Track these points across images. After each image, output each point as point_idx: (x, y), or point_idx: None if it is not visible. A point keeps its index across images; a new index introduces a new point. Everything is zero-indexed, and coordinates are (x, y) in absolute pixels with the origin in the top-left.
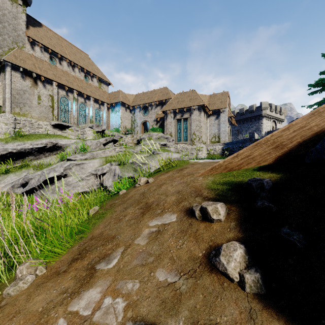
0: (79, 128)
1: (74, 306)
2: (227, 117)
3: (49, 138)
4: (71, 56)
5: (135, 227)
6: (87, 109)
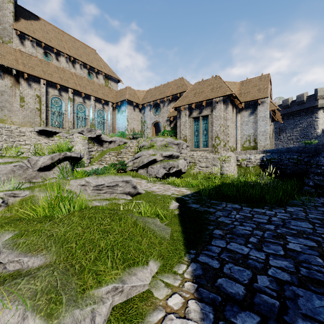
0: (68, 134)
1: None
2: (268, 110)
3: None
4: (72, 51)
5: None
6: (87, 110)
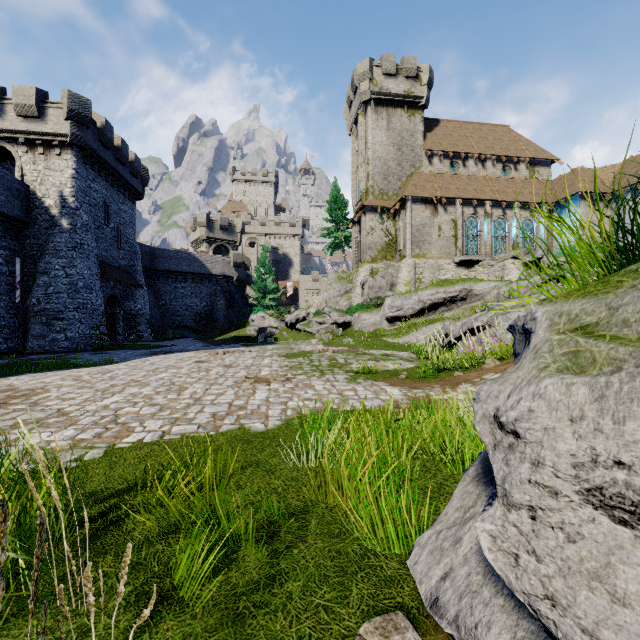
0: (495, 261)
1: None
2: None
3: (462, 284)
4: (480, 145)
5: None
6: (507, 225)
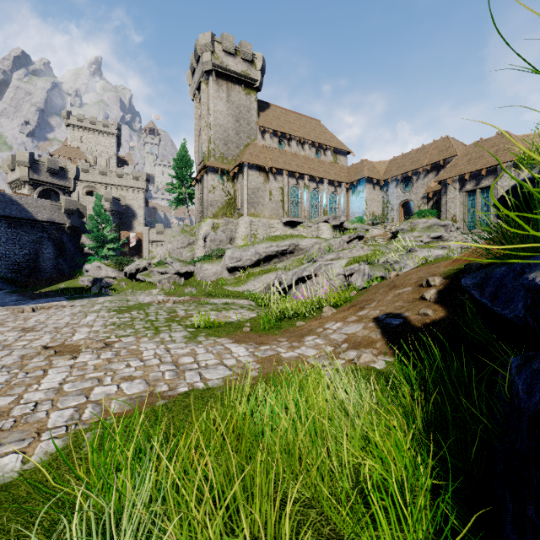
0: (312, 223)
1: (357, 314)
2: None
3: (291, 239)
4: (300, 131)
5: (385, 295)
6: (320, 196)
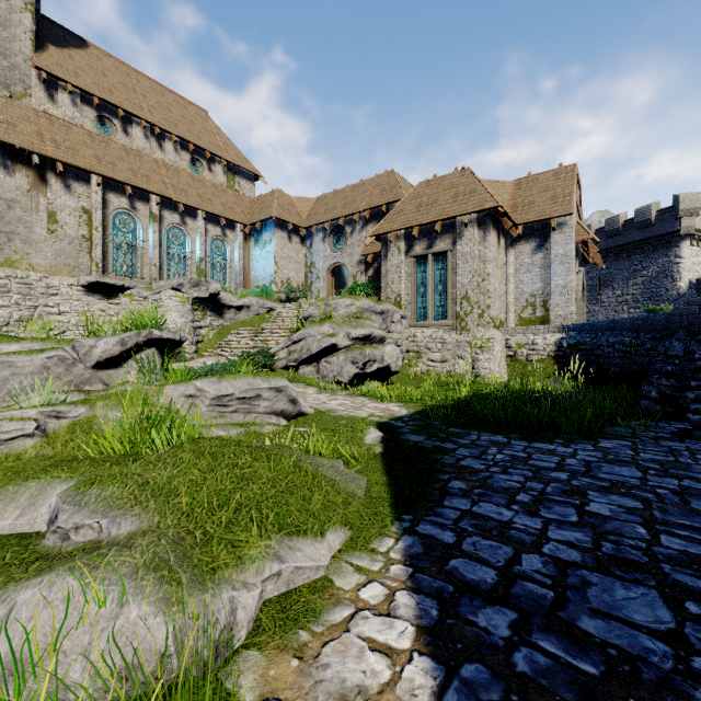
0: (150, 291)
1: None
2: (573, 241)
3: None
4: (157, 114)
5: None
6: (189, 241)
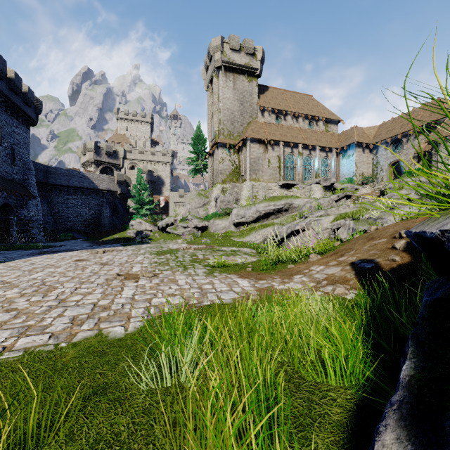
0: (305, 185)
1: (337, 260)
2: None
3: (285, 199)
4: (295, 107)
5: (363, 245)
6: (312, 161)
